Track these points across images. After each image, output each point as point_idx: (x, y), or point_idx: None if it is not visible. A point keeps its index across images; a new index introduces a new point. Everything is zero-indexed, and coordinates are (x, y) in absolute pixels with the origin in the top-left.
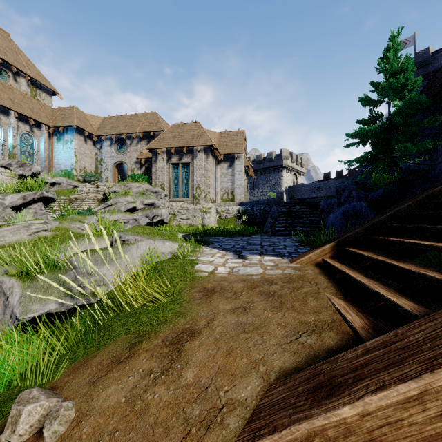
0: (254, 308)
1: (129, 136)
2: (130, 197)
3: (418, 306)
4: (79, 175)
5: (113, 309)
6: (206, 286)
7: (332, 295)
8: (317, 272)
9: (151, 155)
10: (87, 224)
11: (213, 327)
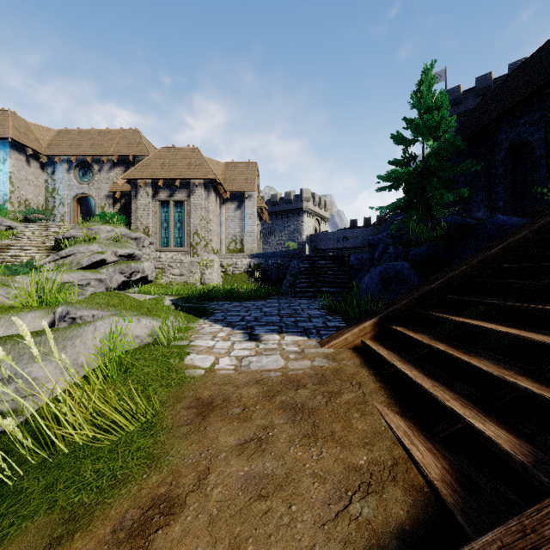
0: (274, 439)
1: (97, 159)
2: (97, 246)
3: (517, 441)
4: (17, 211)
5: (40, 444)
6: (201, 395)
7: (384, 406)
8: (357, 362)
9: (130, 188)
10: (17, 290)
11: (208, 490)
